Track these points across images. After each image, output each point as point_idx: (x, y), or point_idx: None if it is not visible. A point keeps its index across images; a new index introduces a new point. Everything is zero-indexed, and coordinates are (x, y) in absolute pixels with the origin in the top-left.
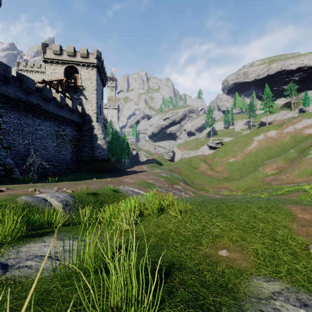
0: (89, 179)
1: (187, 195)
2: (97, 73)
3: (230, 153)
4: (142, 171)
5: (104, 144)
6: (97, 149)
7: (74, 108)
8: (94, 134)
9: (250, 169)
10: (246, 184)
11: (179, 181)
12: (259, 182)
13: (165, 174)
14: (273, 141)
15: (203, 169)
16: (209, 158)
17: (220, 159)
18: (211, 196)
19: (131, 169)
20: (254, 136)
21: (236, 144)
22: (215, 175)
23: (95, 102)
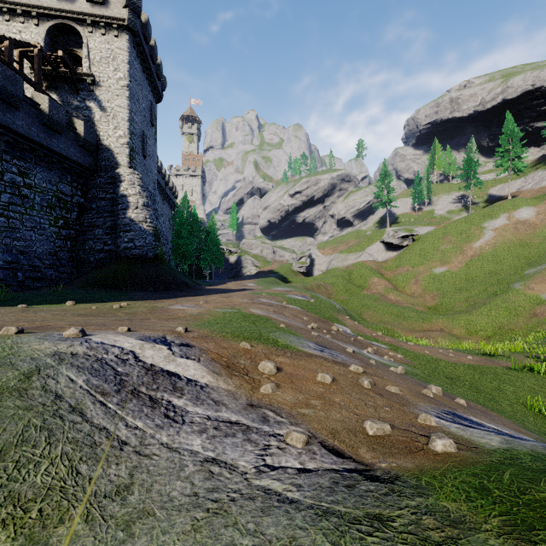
0: (54, 302)
1: (387, 358)
2: (132, 50)
3: (435, 257)
4: (241, 290)
5: (144, 220)
6: (126, 231)
7: (57, 119)
8: (120, 194)
9: (490, 288)
10: (492, 322)
11: (338, 312)
12: (523, 317)
13: (300, 296)
14: (531, 228)
15: (378, 290)
16: (389, 267)
17: (412, 269)
18: (450, 359)
19: (218, 287)
20: (484, 221)
21: (446, 238)
22: (407, 302)
23: (126, 118)
